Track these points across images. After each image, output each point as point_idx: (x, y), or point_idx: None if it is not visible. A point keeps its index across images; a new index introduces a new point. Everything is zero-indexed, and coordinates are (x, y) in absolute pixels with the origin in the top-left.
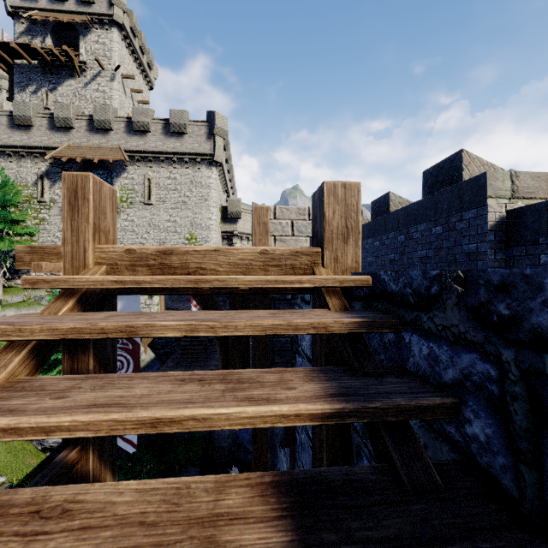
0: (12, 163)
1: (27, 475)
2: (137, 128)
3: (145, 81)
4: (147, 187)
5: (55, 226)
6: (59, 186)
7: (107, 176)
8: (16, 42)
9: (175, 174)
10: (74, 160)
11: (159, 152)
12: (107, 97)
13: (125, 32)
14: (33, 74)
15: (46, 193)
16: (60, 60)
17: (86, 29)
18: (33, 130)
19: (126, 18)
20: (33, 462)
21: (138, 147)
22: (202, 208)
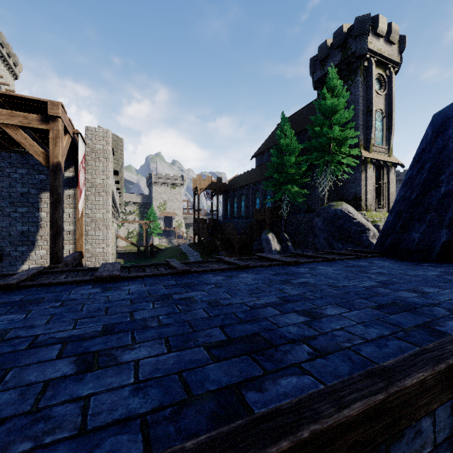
0: None
1: None
2: None
3: (12, 74)
4: None
5: None
6: None
7: None
8: None
9: None
10: None
11: None
12: None
13: None
14: None
15: None
16: None
17: None
18: None
19: None
20: None
21: None
22: None
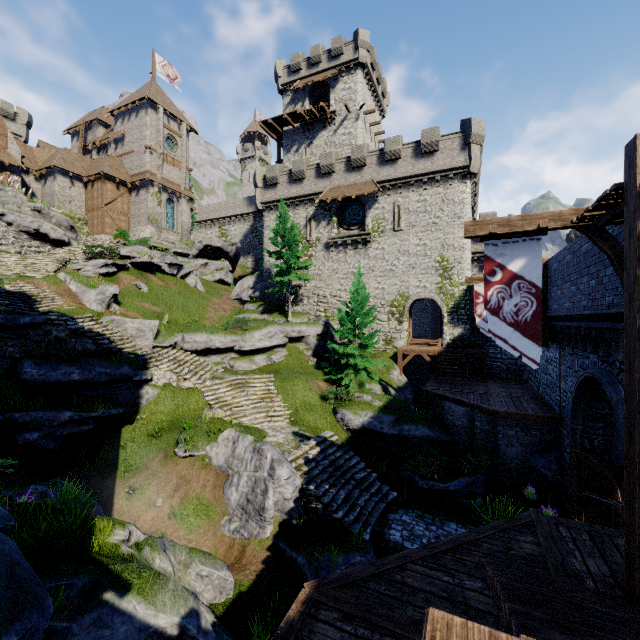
0: (289, 212)
1: (343, 444)
2: (388, 157)
3: (379, 112)
4: (397, 214)
5: (319, 260)
6: (322, 225)
7: (359, 210)
8: (287, 113)
9: (424, 196)
10: (334, 200)
11: (409, 177)
12: (352, 137)
13: (366, 70)
14: (296, 135)
15: (313, 233)
16: (316, 116)
17: (335, 81)
18: (305, 181)
19: (367, 56)
20: (343, 437)
21: (389, 176)
22: (454, 227)
